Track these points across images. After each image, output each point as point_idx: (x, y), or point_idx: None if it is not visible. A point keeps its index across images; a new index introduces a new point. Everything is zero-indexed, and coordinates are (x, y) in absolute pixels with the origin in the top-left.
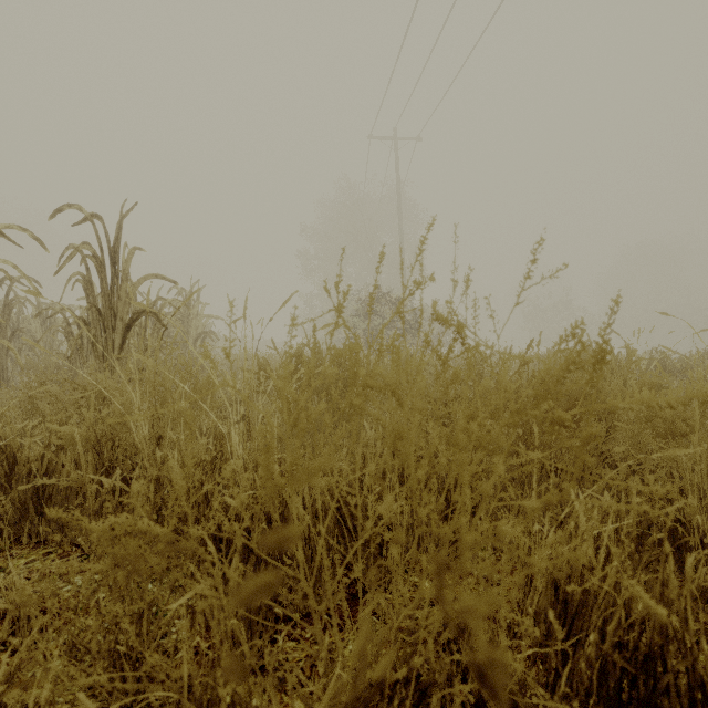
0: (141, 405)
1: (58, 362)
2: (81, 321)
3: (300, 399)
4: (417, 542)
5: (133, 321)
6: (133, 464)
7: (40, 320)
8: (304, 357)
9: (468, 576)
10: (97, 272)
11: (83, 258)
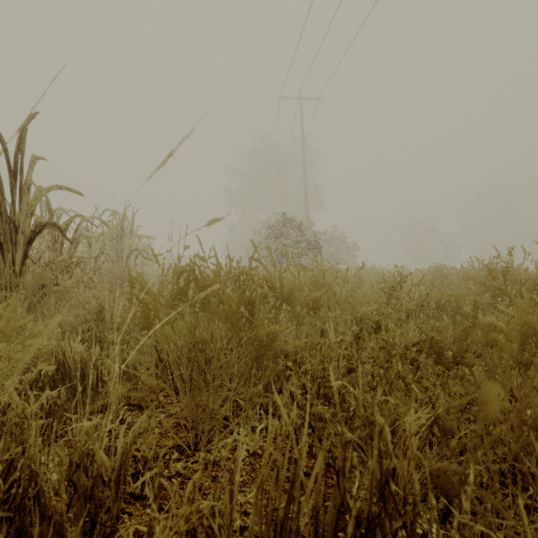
0: None
1: None
2: None
3: None
4: None
5: (35, 234)
6: None
7: None
8: None
9: None
10: None
11: None
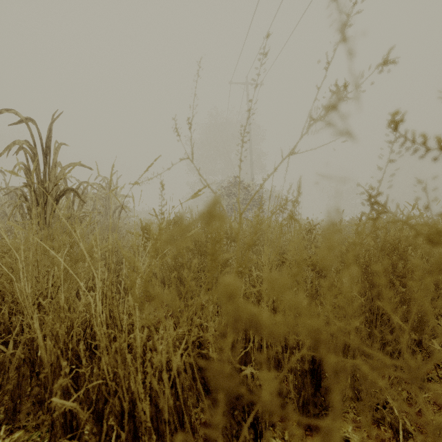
0: (32, 265)
1: (10, 226)
2: (22, 197)
3: (146, 279)
4: (278, 397)
5: (60, 197)
6: (24, 317)
7: (8, 198)
8: (150, 224)
9: (330, 438)
10: (31, 161)
11: (19, 149)
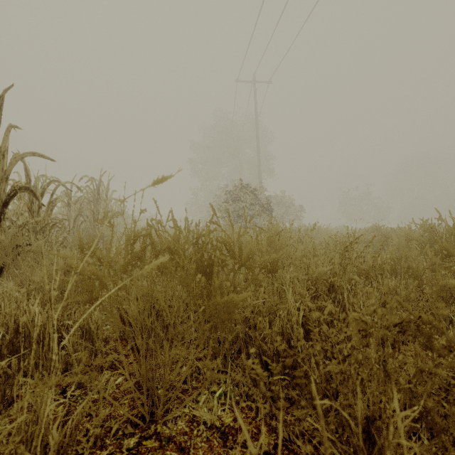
0: None
1: None
2: None
3: None
4: None
5: (10, 198)
6: None
7: None
8: None
9: None
10: None
11: None
